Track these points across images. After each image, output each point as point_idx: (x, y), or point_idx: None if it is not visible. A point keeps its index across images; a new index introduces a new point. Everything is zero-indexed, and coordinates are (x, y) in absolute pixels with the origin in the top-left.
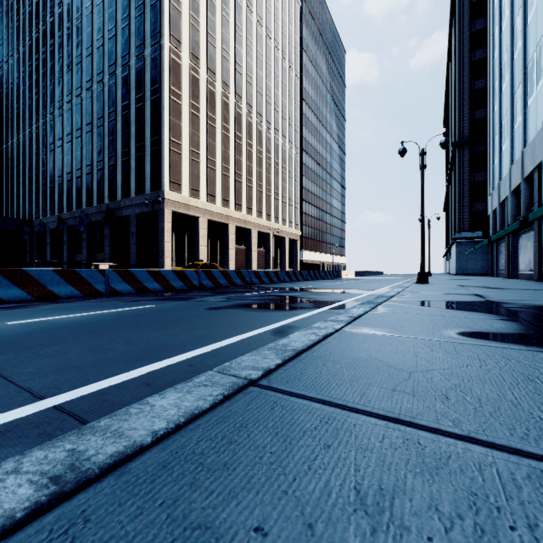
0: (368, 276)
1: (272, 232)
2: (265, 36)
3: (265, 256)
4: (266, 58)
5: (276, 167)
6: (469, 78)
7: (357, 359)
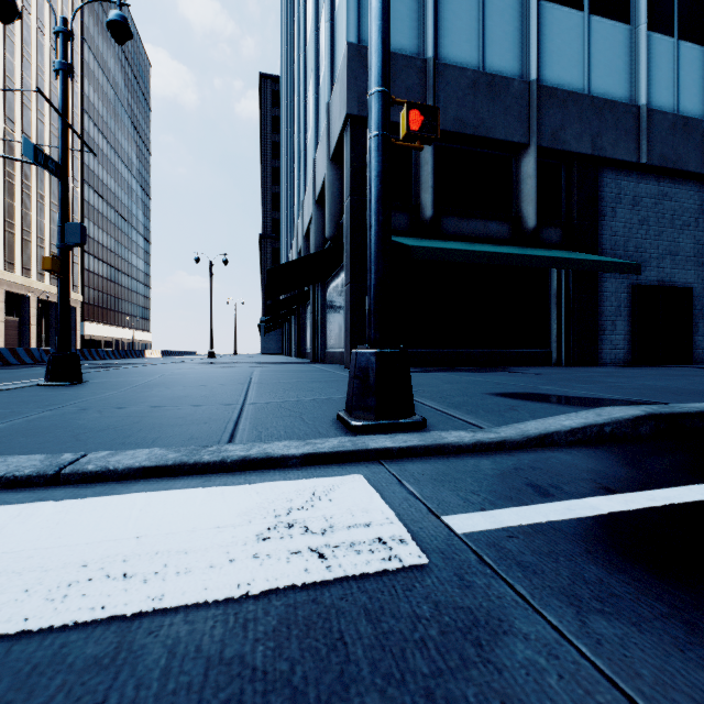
0: (179, 356)
1: (38, 297)
2: (20, 6)
3: (19, 328)
4: (23, 40)
5: (40, 201)
6: (272, 181)
7: (151, 367)
